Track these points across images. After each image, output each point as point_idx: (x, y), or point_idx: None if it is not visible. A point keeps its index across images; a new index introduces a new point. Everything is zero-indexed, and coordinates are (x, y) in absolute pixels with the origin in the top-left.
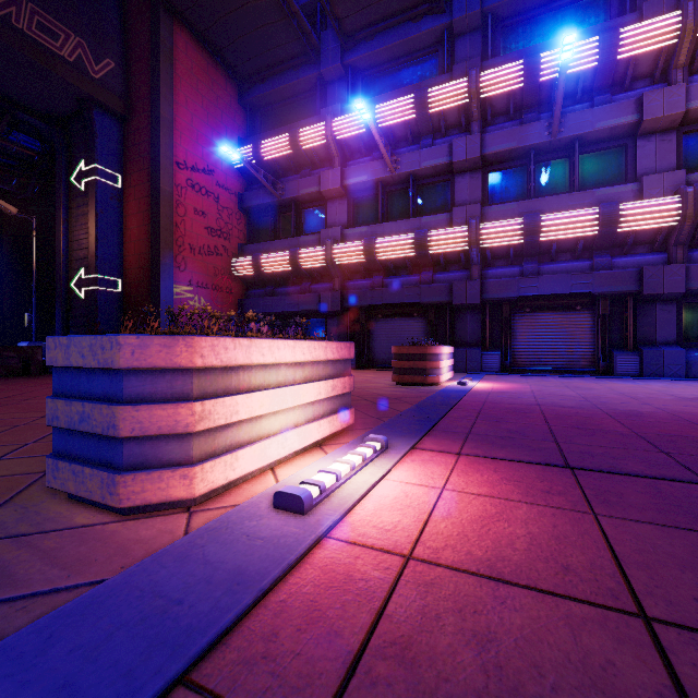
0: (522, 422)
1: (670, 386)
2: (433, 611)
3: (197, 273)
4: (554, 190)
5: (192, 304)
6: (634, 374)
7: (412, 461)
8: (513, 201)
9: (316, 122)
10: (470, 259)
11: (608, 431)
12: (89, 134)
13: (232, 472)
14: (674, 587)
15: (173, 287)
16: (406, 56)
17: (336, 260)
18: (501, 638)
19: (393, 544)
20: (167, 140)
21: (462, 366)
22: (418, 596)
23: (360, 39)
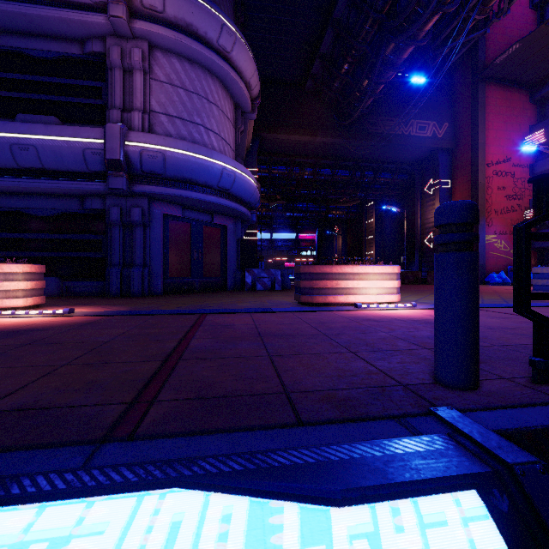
0: None
1: None
2: None
3: (499, 226)
4: None
5: (495, 245)
6: None
7: None
8: None
9: None
10: None
11: None
12: (435, 165)
13: None
14: None
15: (484, 237)
16: None
17: None
18: None
19: None
20: (481, 154)
21: None
22: None
23: None
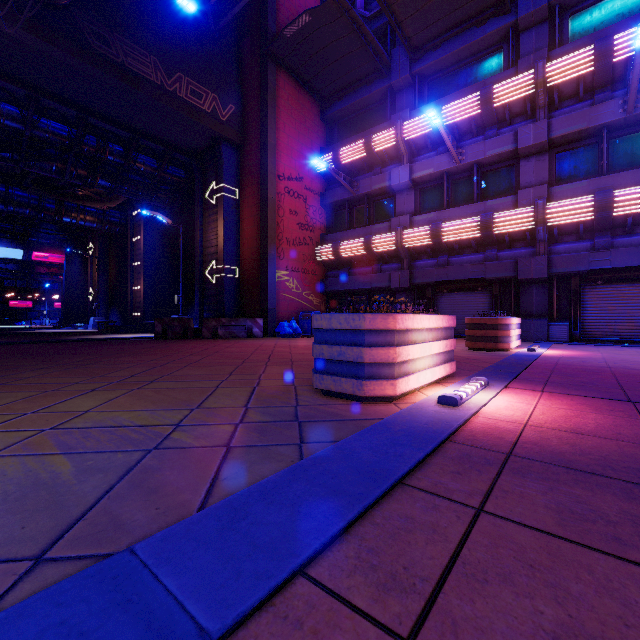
0: (593, 377)
1: None
2: (545, 437)
3: (292, 260)
4: (630, 164)
5: (288, 285)
6: None
7: (509, 393)
8: (582, 178)
9: (387, 127)
10: (536, 236)
11: None
12: (218, 162)
13: (407, 387)
14: None
15: (276, 272)
16: (470, 57)
17: (405, 243)
18: (581, 445)
19: (514, 420)
20: (272, 159)
21: (528, 336)
22: (536, 433)
23: (427, 50)
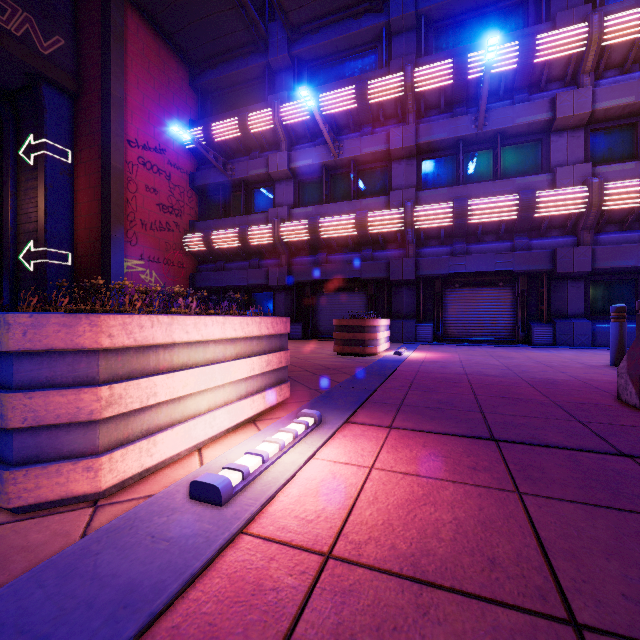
0: (451, 392)
1: (579, 355)
2: (348, 630)
3: (149, 247)
4: (480, 178)
5: (143, 278)
6: (548, 343)
7: (344, 437)
8: (444, 186)
9: (265, 108)
10: (406, 238)
11: (528, 400)
12: (38, 109)
13: (149, 459)
14: (602, 581)
15: (124, 261)
16: (348, 50)
17: (283, 237)
18: None
19: (313, 539)
20: (118, 118)
21: (399, 337)
22: (333, 609)
23: (305, 32)
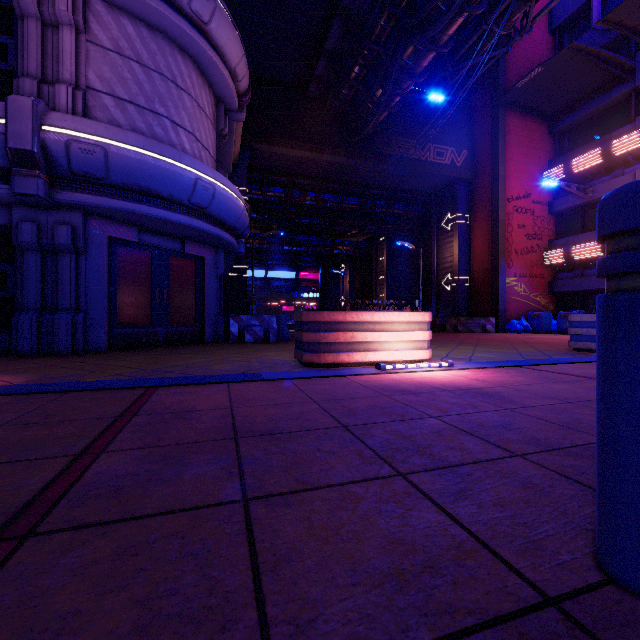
0: None
1: None
2: None
3: (519, 267)
4: None
5: (516, 289)
6: None
7: None
8: None
9: (630, 129)
10: None
11: None
12: (453, 198)
13: None
14: None
15: (505, 279)
16: None
17: None
18: None
19: None
20: (502, 188)
21: None
22: None
23: None
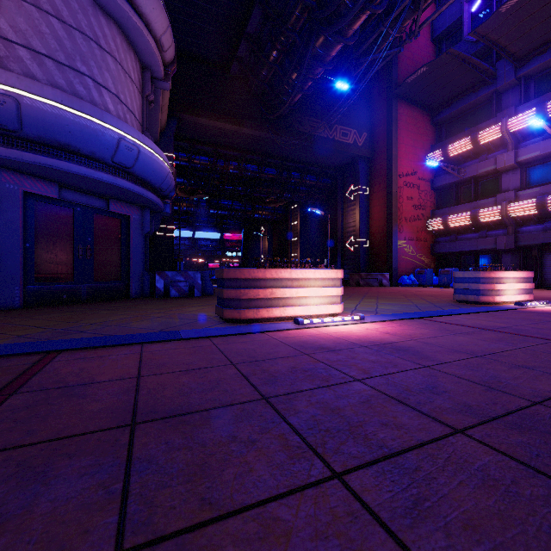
0: None
1: None
2: None
3: (408, 232)
4: None
5: (405, 250)
6: None
7: None
8: None
9: (492, 123)
10: None
11: None
12: (356, 172)
13: (500, 300)
14: None
15: (397, 242)
16: None
17: (510, 214)
18: None
19: (547, 309)
20: (395, 165)
21: None
22: None
23: (532, 57)
